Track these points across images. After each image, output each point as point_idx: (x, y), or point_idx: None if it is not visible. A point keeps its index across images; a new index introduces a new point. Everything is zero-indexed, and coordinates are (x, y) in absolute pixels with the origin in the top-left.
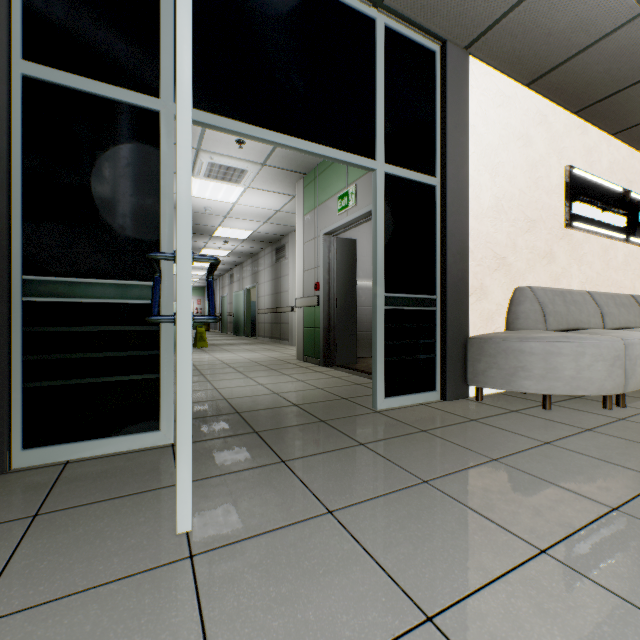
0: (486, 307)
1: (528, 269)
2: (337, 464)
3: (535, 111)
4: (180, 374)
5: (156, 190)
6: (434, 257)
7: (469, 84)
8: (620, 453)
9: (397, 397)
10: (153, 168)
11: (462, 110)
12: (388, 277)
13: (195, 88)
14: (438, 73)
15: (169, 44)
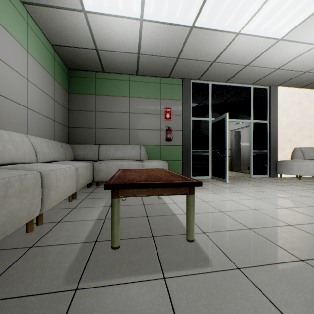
0: (284, 153)
1: (300, 142)
2: (245, 181)
3: (303, 94)
4: (227, 163)
5: (208, 134)
6: (267, 141)
7: (278, 94)
8: (307, 183)
9: (256, 175)
10: (207, 130)
11: (275, 102)
12: (254, 146)
13: (214, 114)
14: (268, 94)
15: (210, 108)
